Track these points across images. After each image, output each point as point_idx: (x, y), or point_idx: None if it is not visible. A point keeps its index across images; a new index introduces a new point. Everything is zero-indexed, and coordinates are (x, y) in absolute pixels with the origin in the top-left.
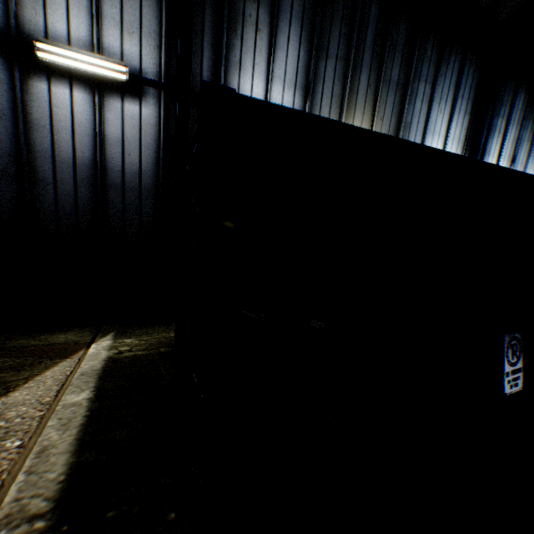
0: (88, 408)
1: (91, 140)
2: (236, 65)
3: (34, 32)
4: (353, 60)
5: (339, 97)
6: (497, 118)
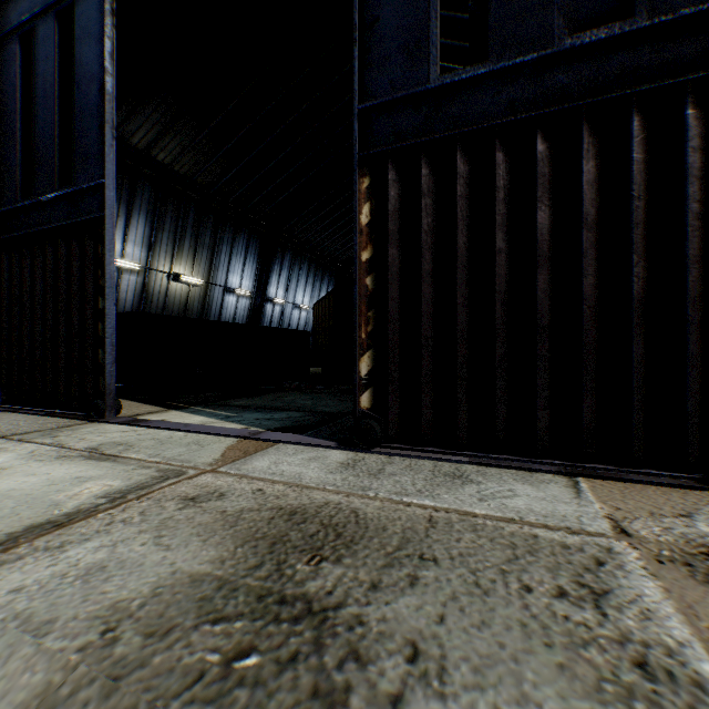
0: None
1: None
2: None
3: None
4: (180, 232)
5: (171, 252)
6: (275, 265)
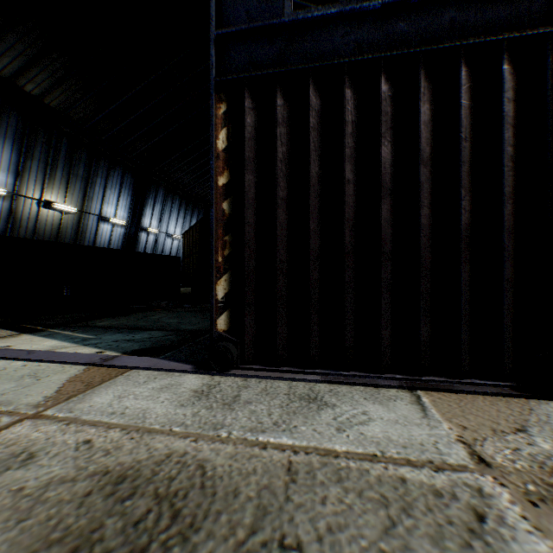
0: None
1: None
2: None
3: None
4: (52, 162)
5: (42, 180)
6: (149, 199)
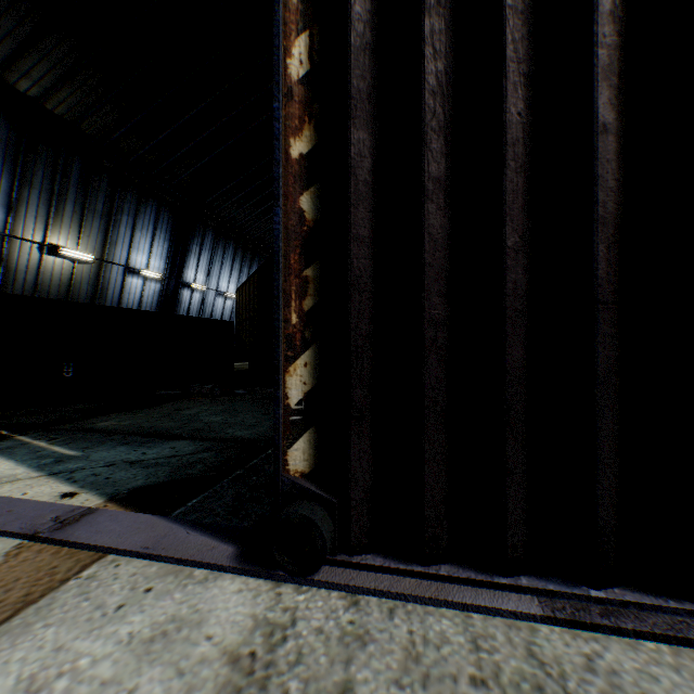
0: None
1: None
2: None
3: None
4: (59, 192)
5: (45, 216)
6: (193, 245)
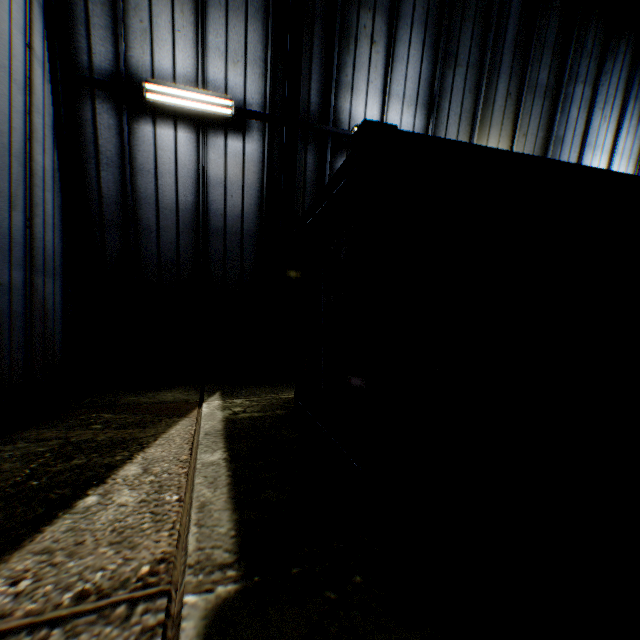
0: (228, 468)
1: (193, 183)
2: (348, 86)
3: (141, 73)
4: (488, 65)
5: (469, 112)
6: None
